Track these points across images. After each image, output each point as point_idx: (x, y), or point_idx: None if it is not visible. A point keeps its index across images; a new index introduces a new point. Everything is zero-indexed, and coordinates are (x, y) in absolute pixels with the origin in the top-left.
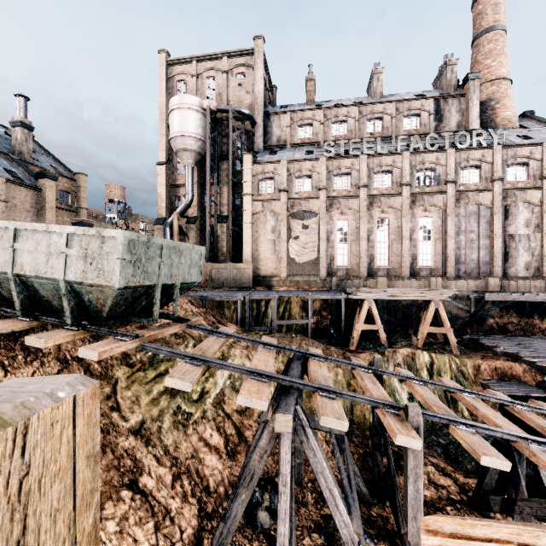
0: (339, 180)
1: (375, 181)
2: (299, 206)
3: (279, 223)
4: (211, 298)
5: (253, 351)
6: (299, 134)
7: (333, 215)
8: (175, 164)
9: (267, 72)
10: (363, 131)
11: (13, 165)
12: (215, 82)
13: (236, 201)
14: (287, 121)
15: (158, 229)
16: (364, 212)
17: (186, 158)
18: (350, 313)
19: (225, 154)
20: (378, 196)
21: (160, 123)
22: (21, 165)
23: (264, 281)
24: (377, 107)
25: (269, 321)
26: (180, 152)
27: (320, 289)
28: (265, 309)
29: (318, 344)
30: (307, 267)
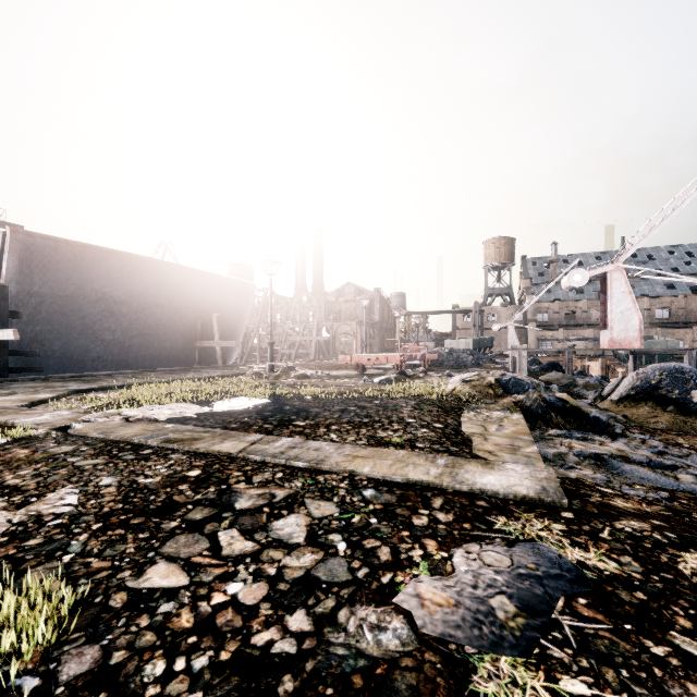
0: None
1: None
2: None
3: None
4: None
5: None
6: None
7: None
8: None
9: None
10: None
11: None
12: None
13: None
14: None
15: None
16: None
17: None
18: None
19: None
20: None
21: None
22: None
23: None
24: None
25: None
26: None
27: None
28: None
29: None
30: None
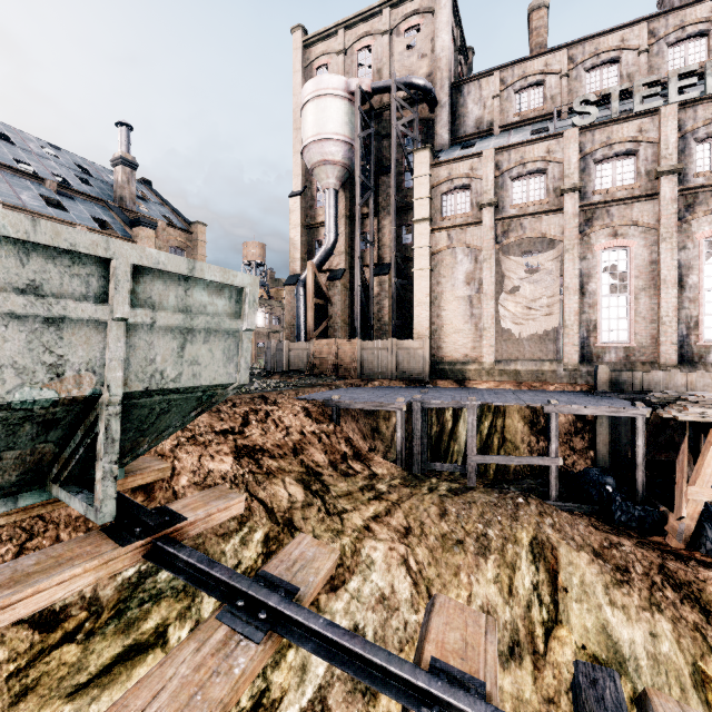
0: (609, 169)
1: (700, 157)
2: (518, 231)
3: (479, 267)
4: (345, 403)
5: (421, 546)
6: (516, 106)
7: (595, 240)
8: (314, 193)
9: (457, 21)
10: (657, 71)
11: (108, 214)
12: (371, 54)
13: (405, 239)
14: (495, 87)
15: (289, 292)
16: (672, 227)
17: (325, 176)
18: (653, 448)
19: (387, 165)
20: (708, 189)
21: (294, 135)
22: (118, 212)
23: (452, 370)
24: (694, 11)
25: (460, 446)
26: (316, 168)
27: (566, 389)
28: (453, 423)
29: (586, 529)
30: (528, 346)
